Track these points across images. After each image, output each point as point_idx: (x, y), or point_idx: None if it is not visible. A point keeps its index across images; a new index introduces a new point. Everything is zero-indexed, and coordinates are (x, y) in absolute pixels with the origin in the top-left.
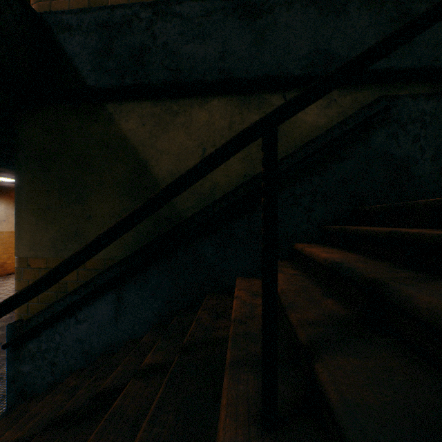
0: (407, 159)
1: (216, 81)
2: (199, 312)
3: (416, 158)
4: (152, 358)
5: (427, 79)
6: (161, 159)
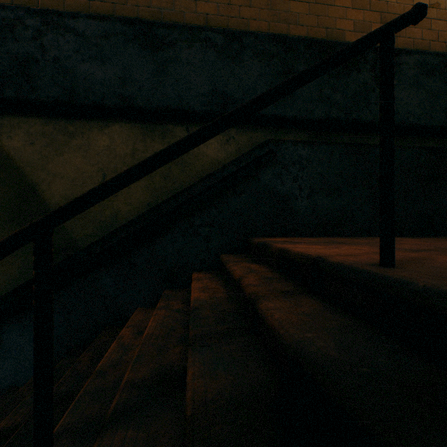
0: (289, 195)
1: (116, 107)
2: (82, 355)
3: (295, 195)
4: (10, 419)
5: (307, 127)
6: (55, 183)
